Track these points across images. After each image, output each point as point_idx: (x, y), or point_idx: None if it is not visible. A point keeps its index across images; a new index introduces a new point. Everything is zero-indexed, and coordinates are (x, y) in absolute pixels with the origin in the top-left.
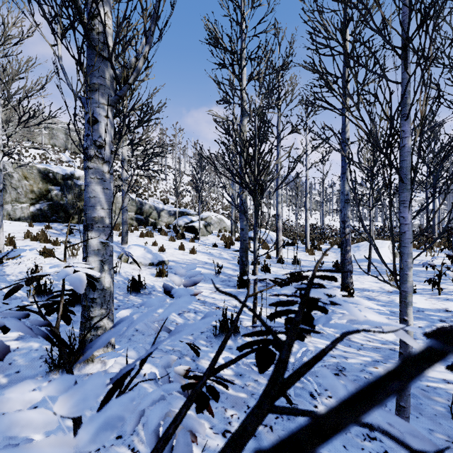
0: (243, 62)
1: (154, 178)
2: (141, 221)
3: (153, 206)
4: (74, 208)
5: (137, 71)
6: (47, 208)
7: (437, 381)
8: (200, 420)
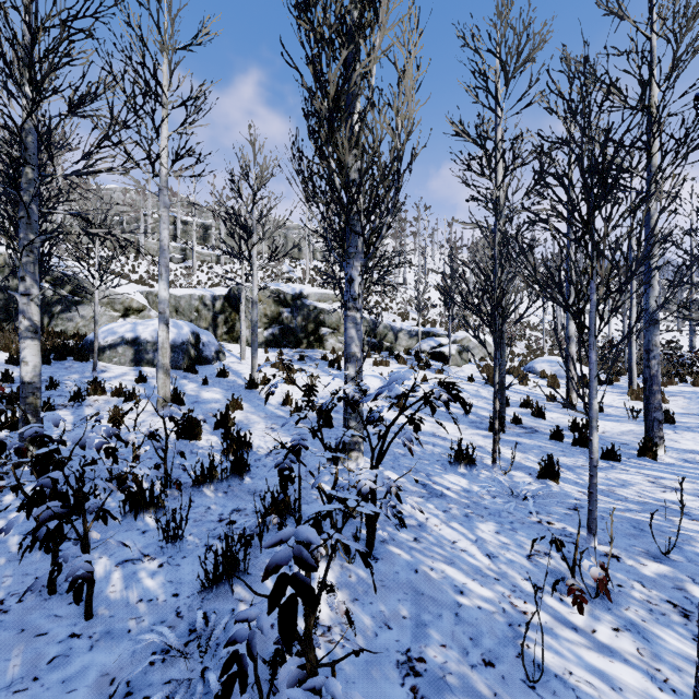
0: (498, 153)
1: (389, 283)
2: (374, 345)
3: (389, 325)
4: (303, 331)
5: (382, 237)
6: (279, 332)
7: (690, 531)
8: (428, 503)
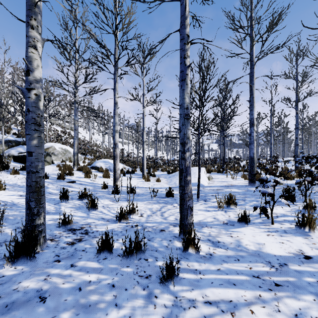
0: None
1: None
2: None
3: None
4: None
5: None
6: None
7: None
8: None
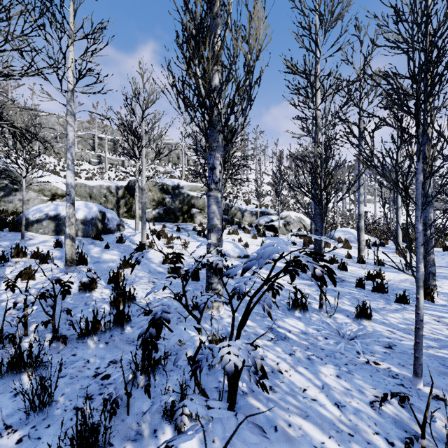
0: (317, 83)
1: (237, 180)
2: (228, 220)
3: (238, 207)
4: (180, 211)
5: (237, 134)
6: (163, 212)
7: None
8: (276, 347)
